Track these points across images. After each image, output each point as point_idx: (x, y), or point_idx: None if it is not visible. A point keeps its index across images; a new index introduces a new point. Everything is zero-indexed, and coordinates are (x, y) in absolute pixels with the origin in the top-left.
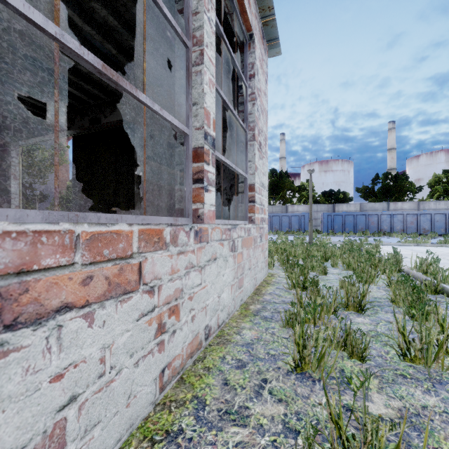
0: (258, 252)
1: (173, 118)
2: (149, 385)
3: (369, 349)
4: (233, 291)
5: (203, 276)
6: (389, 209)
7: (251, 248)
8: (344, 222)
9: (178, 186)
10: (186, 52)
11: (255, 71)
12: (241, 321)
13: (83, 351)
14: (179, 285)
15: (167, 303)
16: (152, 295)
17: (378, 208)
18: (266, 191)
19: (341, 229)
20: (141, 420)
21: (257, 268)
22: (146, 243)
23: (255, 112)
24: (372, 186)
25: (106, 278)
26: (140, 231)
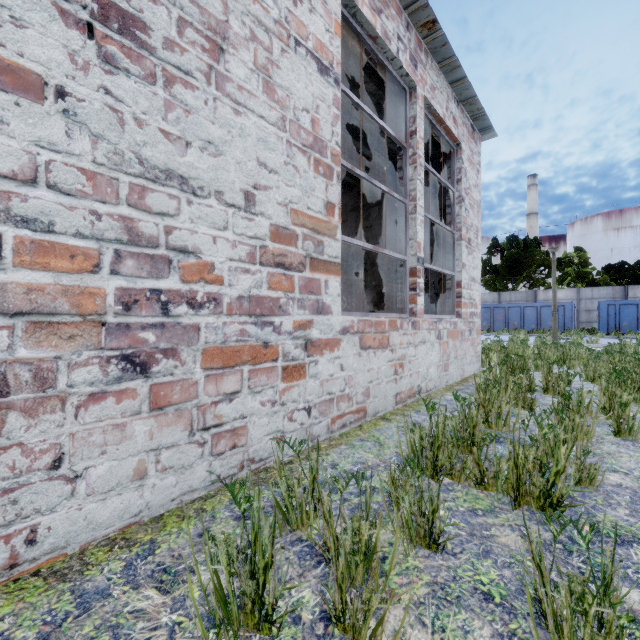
0: (466, 345)
1: (399, 254)
2: (391, 397)
3: (534, 402)
4: (439, 371)
5: (416, 351)
6: None
7: (457, 340)
8: (639, 315)
9: (399, 293)
10: (405, 207)
11: (463, 175)
12: (445, 392)
13: (373, 365)
14: (404, 352)
15: (398, 360)
16: (392, 353)
17: None
18: (478, 284)
19: (634, 326)
20: (389, 411)
21: (465, 360)
22: (390, 327)
23: (463, 213)
24: None
25: (379, 340)
26: (388, 321)
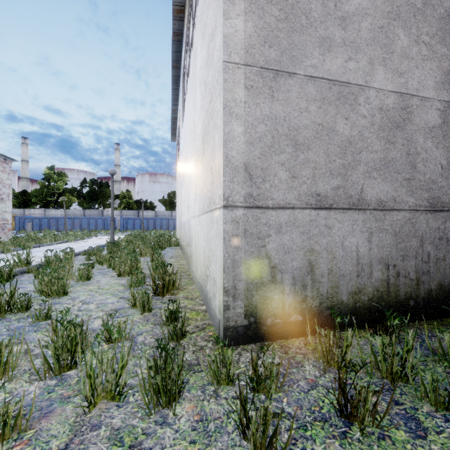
0: (0, 234)
1: None
2: None
3: None
4: None
5: None
6: (172, 215)
7: None
8: (134, 223)
9: None
10: None
11: None
12: None
13: None
14: None
15: None
16: None
17: (166, 214)
18: (10, 213)
19: (132, 228)
20: None
21: None
22: None
23: None
24: (168, 199)
25: None
26: None
